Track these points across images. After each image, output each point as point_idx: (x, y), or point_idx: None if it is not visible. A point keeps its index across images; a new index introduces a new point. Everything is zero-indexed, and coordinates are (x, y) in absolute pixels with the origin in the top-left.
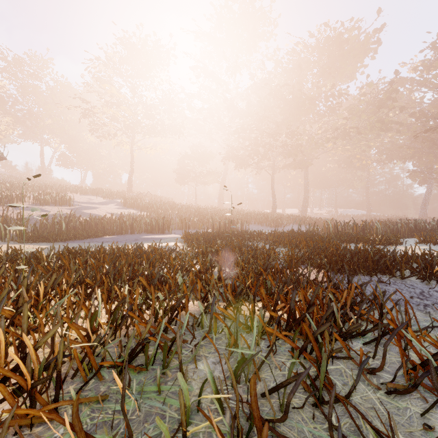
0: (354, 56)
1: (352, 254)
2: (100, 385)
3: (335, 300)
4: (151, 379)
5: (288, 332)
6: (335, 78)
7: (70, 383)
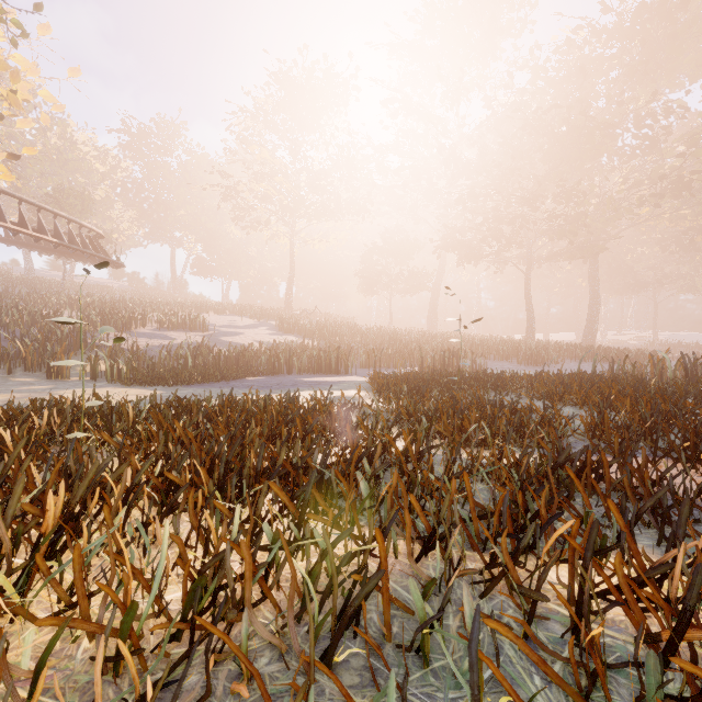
0: (701, 32)
1: None
2: None
3: None
4: None
5: None
6: (657, 82)
7: None
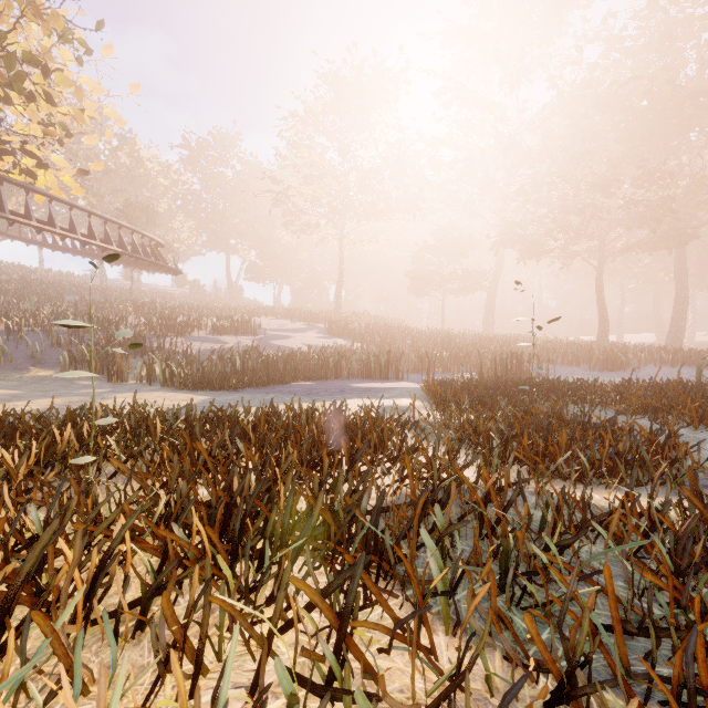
0: None
1: None
2: None
3: None
4: None
5: None
6: None
7: None
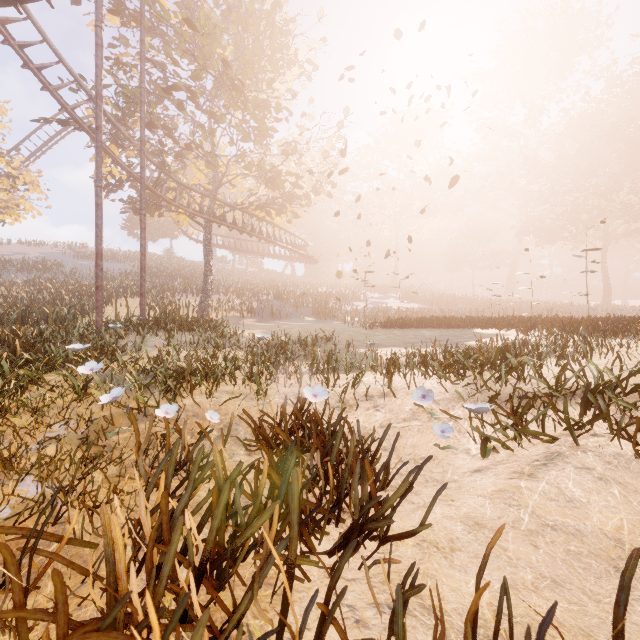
0: None
1: None
2: None
3: None
4: None
5: None
6: None
7: None
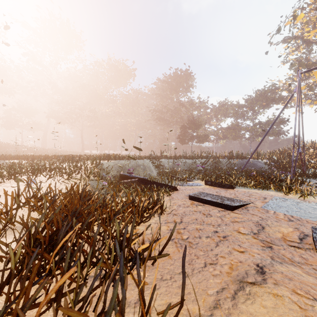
0: (124, 78)
1: None
2: None
3: None
4: None
5: None
6: (116, 84)
7: None
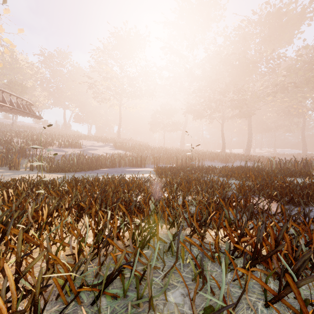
0: (292, 25)
1: (301, 187)
2: (78, 309)
3: (301, 237)
4: (124, 308)
5: (255, 268)
6: (275, 44)
7: (54, 303)
